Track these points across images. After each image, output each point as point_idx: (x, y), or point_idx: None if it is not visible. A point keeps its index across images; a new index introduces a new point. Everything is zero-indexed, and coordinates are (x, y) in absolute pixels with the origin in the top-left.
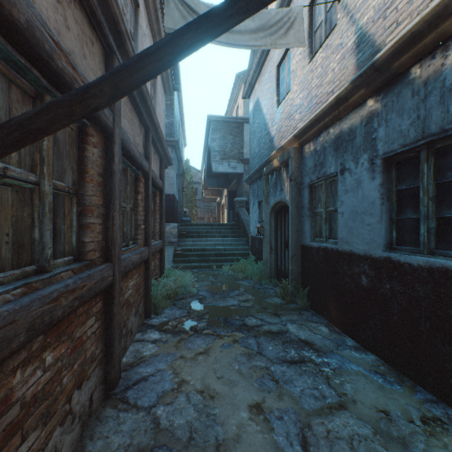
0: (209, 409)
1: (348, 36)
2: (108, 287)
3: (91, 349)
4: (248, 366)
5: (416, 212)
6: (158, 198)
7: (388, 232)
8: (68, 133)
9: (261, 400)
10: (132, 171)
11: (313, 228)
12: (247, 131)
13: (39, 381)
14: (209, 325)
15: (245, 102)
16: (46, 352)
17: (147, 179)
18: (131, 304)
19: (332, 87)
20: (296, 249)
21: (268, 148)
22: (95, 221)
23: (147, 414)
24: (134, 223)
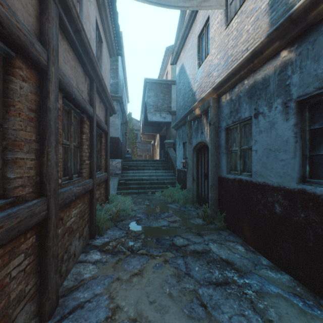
0: None
1: None
2: (42, 220)
3: (18, 288)
4: (178, 289)
5: None
6: (104, 139)
7: (301, 167)
8: None
9: None
10: (76, 113)
11: (229, 163)
12: (174, 90)
13: None
14: (143, 246)
15: (172, 68)
16: None
17: (91, 121)
18: (73, 230)
19: (246, 45)
20: (215, 180)
21: (191, 101)
22: (25, 156)
23: None
24: (79, 159)
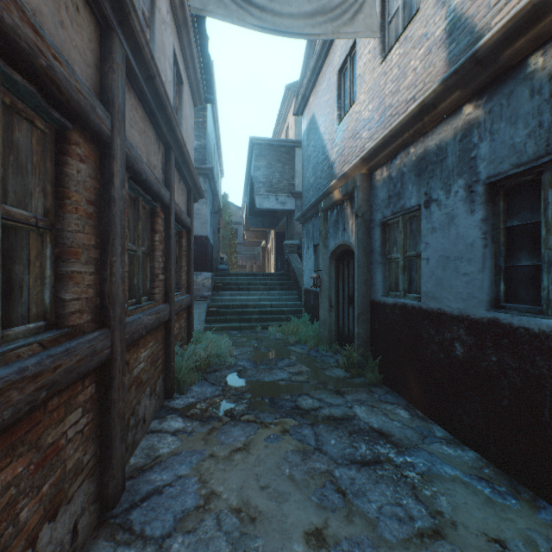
0: (248, 541)
1: (436, 22)
2: (104, 363)
3: (75, 456)
4: (303, 470)
5: (534, 258)
6: (185, 239)
7: (494, 285)
8: (37, 137)
9: (323, 523)
10: (146, 202)
11: (387, 279)
12: (299, 157)
13: None
14: (250, 409)
15: (297, 121)
16: None
17: (168, 213)
18: (143, 383)
19: (413, 92)
20: (364, 306)
21: (327, 177)
22: (82, 269)
23: (158, 549)
24: (150, 272)
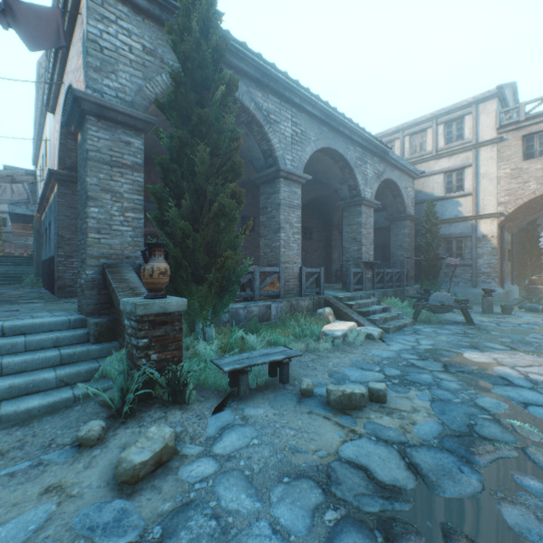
0: None
1: None
2: None
3: None
4: None
5: None
6: None
7: None
8: None
9: None
10: None
11: None
12: None
13: None
14: None
15: None
16: None
17: None
18: None
19: None
20: (40, 263)
21: None
22: None
23: None
24: None
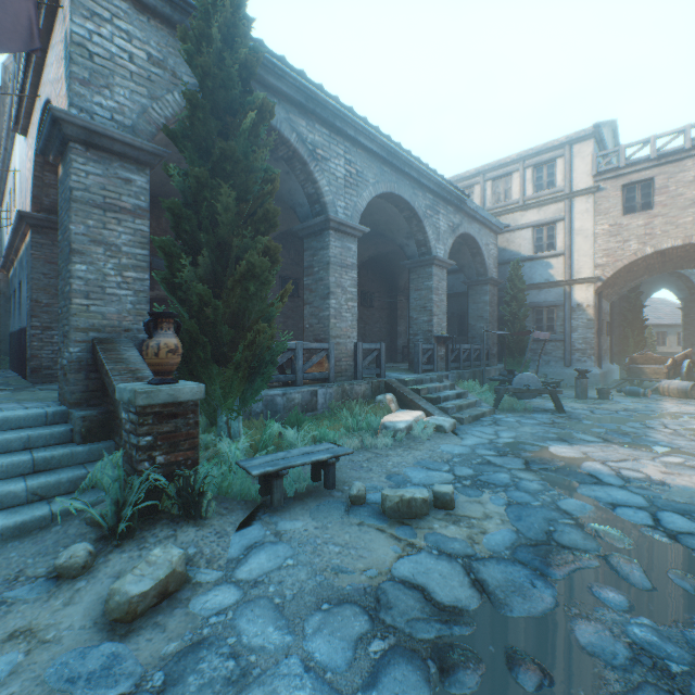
0: None
1: None
2: None
3: None
4: None
5: None
6: None
7: None
8: None
9: None
10: None
11: None
12: None
13: None
14: None
15: None
16: None
17: None
18: None
19: None
20: (7, 337)
21: None
22: None
23: None
24: None
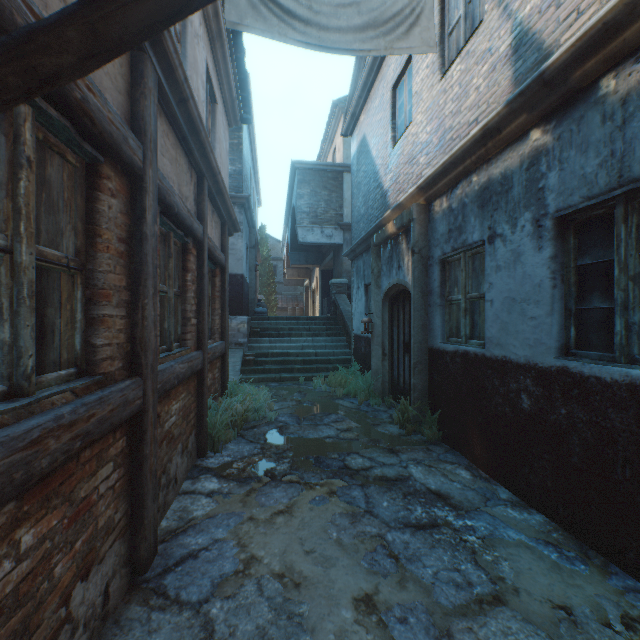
0: (292, 606)
1: (501, 36)
2: (136, 414)
3: (106, 513)
4: (352, 534)
5: (607, 300)
6: (219, 279)
7: (563, 330)
8: (68, 172)
9: (373, 589)
10: (177, 237)
11: (447, 323)
12: (348, 183)
13: (7, 578)
14: (293, 469)
15: (345, 141)
16: (22, 528)
17: (200, 250)
18: (174, 438)
19: (475, 113)
20: (422, 354)
21: (380, 207)
22: (114, 312)
23: (196, 614)
24: (181, 316)
